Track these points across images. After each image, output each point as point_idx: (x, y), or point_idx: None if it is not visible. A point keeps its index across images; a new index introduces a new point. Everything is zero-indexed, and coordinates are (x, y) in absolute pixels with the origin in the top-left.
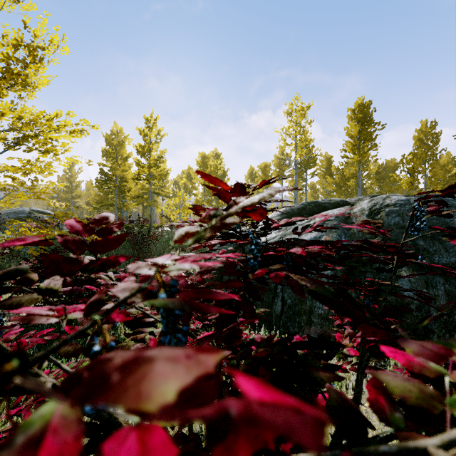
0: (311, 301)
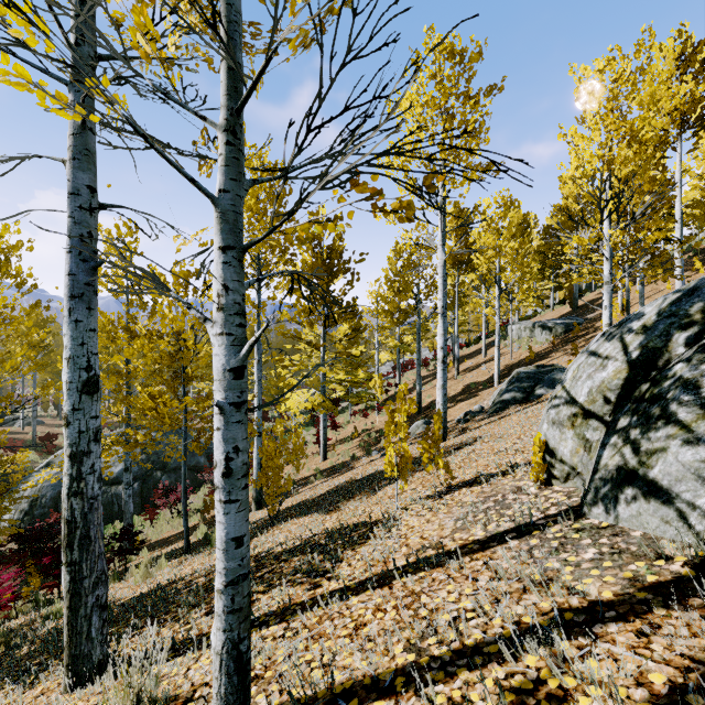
0: (133, 499)
